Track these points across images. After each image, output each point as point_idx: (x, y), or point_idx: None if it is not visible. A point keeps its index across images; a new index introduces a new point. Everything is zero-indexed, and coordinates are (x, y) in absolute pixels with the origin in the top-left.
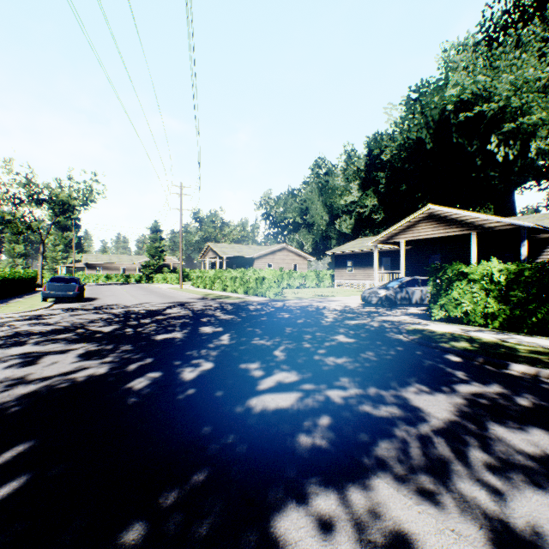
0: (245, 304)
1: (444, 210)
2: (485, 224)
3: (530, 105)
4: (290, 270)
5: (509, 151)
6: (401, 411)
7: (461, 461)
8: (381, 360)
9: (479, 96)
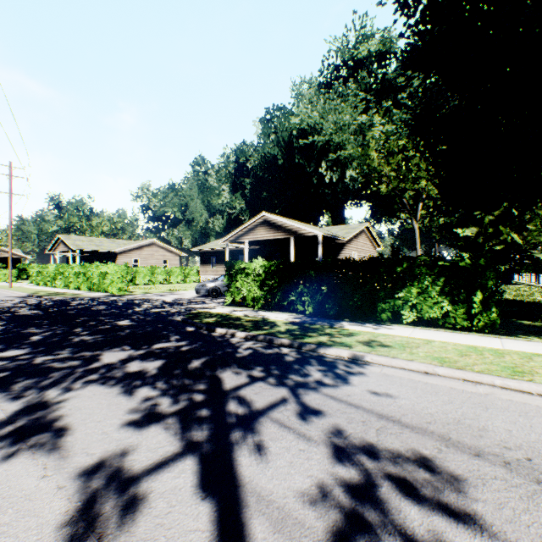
0: (72, 300)
1: (273, 218)
2: (298, 231)
3: (345, 143)
4: (153, 266)
5: (333, 175)
6: (82, 362)
7: (74, 381)
8: (127, 335)
9: (313, 128)
